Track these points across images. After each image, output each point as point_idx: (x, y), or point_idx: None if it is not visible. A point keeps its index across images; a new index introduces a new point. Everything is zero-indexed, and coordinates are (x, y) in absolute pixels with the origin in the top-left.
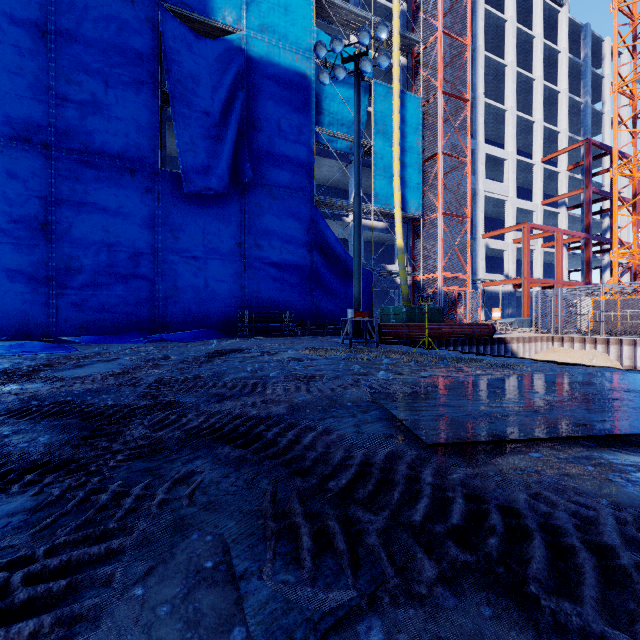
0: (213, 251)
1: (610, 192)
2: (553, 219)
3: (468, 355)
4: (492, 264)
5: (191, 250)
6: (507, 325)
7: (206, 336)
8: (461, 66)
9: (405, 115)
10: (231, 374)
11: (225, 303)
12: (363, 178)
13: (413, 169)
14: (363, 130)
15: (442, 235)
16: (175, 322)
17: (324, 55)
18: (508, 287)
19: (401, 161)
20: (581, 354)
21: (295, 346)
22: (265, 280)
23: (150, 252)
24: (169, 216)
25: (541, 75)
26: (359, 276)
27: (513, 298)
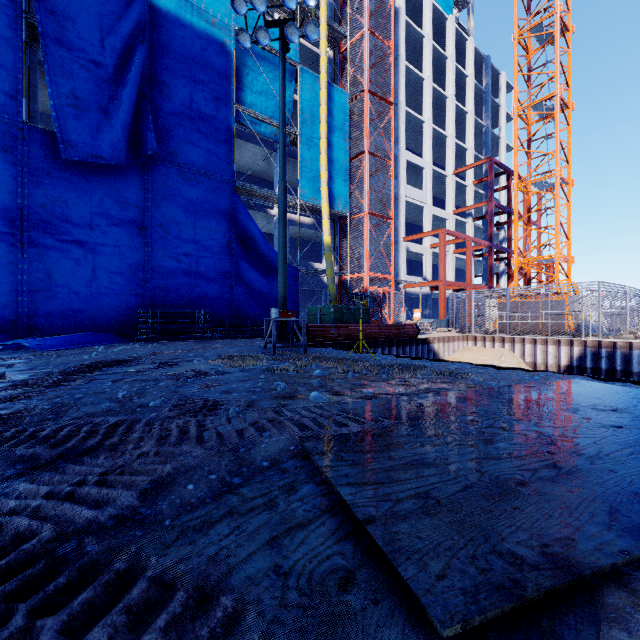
0: (104, 235)
1: (507, 207)
2: (461, 228)
3: (404, 359)
4: (411, 267)
5: (72, 232)
6: (427, 325)
7: (92, 341)
8: (386, 68)
9: (332, 108)
10: (85, 406)
11: (121, 300)
12: (289, 170)
13: (340, 165)
14: (289, 117)
15: (368, 235)
16: (48, 323)
17: (244, 12)
18: (426, 289)
19: (328, 155)
20: (492, 352)
21: (206, 353)
22: (174, 274)
23: (9, 231)
24: (39, 186)
25: (453, 94)
26: (284, 271)
27: (430, 300)
